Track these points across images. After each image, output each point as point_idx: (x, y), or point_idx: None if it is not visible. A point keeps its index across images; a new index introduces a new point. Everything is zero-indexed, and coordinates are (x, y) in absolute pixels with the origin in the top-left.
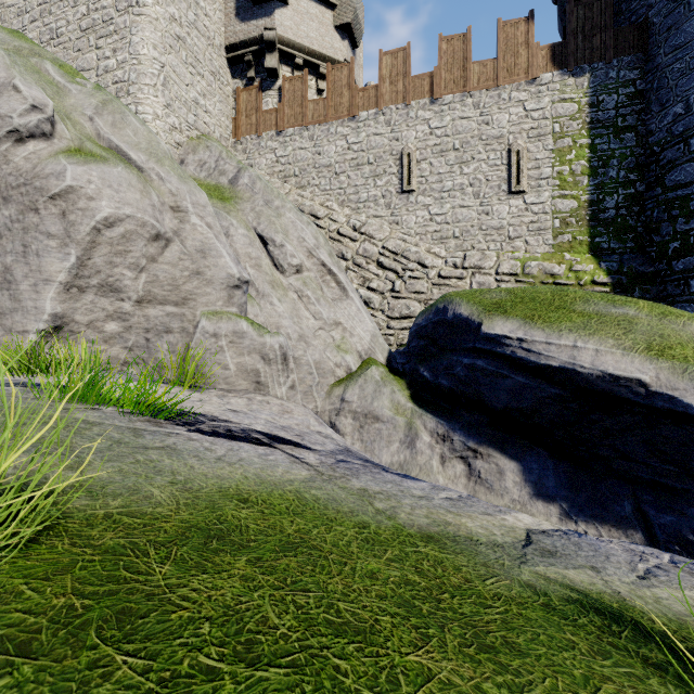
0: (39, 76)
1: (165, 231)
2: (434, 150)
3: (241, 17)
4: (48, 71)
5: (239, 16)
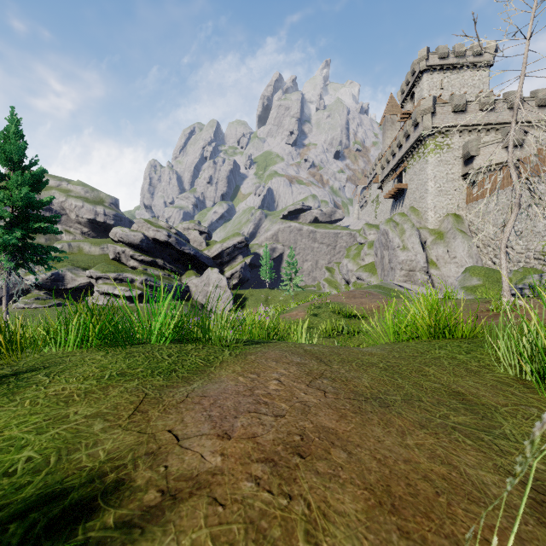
0: (402, 230)
1: (412, 259)
2: None
3: (465, 165)
4: (404, 226)
5: (464, 165)
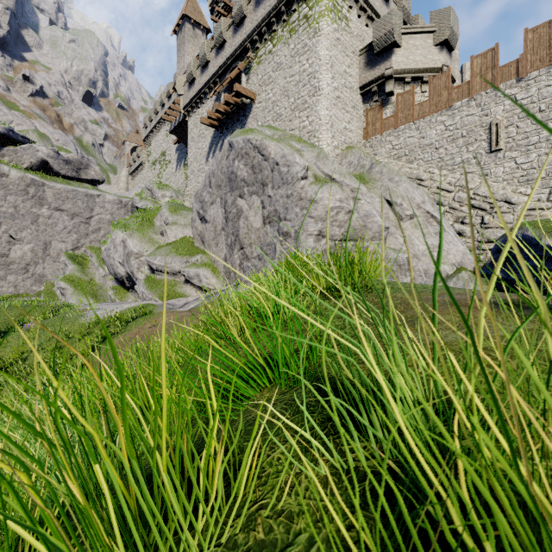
0: (292, 149)
1: (351, 209)
2: (520, 116)
3: (369, 67)
4: (293, 144)
5: (368, 67)
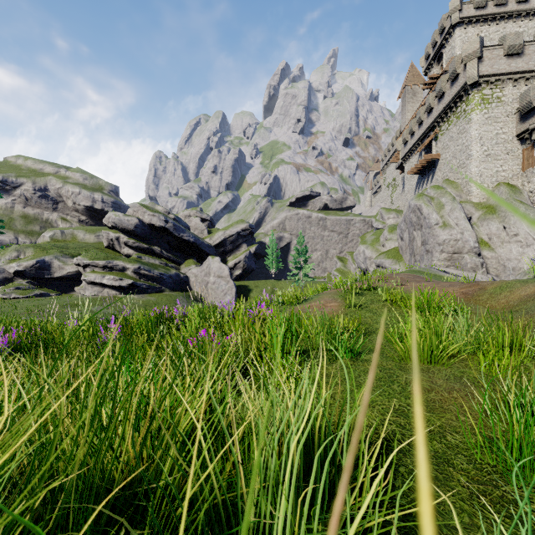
0: (439, 205)
1: (457, 239)
2: None
3: (521, 121)
4: (442, 200)
5: (520, 121)
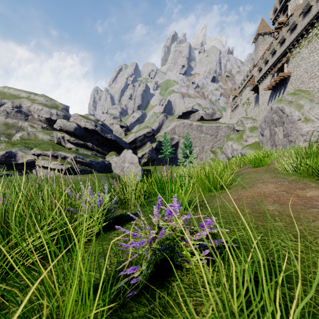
0: (299, 105)
1: None
2: None
3: None
4: (300, 102)
5: None
